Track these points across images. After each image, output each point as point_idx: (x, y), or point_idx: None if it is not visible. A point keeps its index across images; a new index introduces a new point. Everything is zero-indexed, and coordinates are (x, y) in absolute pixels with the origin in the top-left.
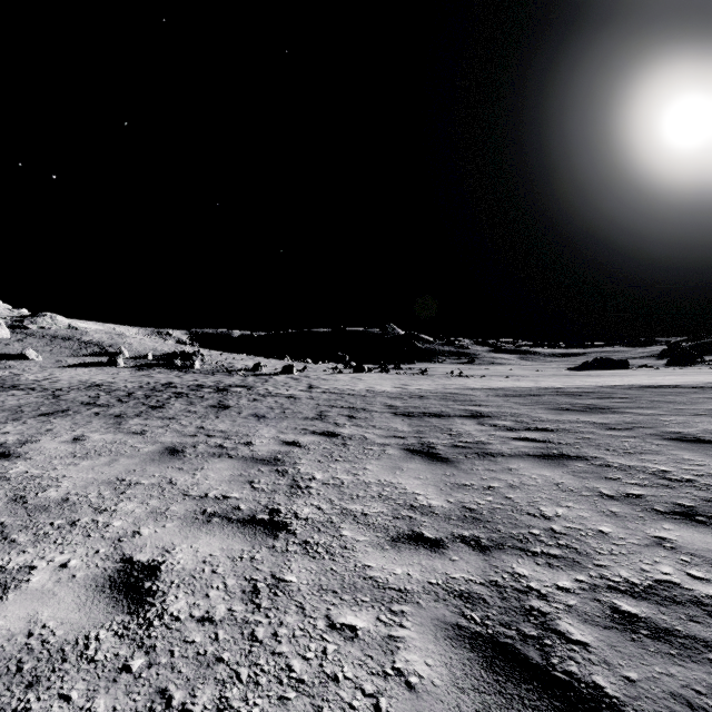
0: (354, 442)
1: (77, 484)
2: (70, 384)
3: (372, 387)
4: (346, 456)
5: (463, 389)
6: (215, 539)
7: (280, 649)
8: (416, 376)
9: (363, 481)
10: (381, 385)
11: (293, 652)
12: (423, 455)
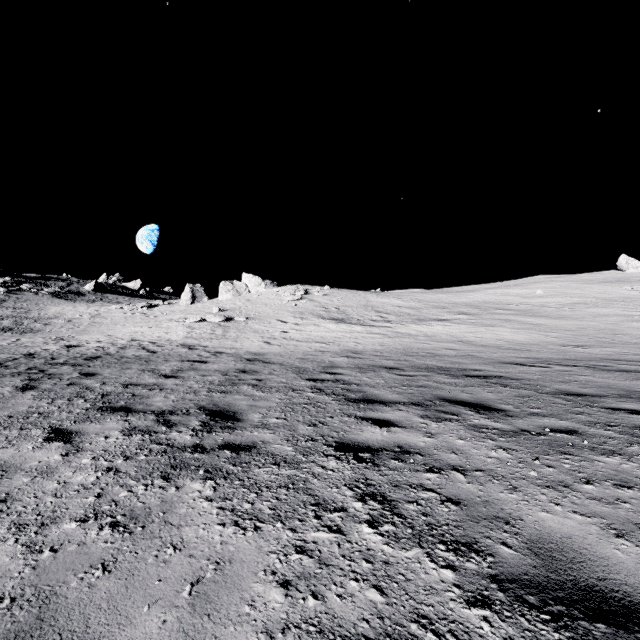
0: None
1: (35, 343)
2: (463, 460)
3: None
4: None
5: None
6: (7, 341)
7: (6, 339)
8: None
9: None
10: None
11: (5, 339)
12: None
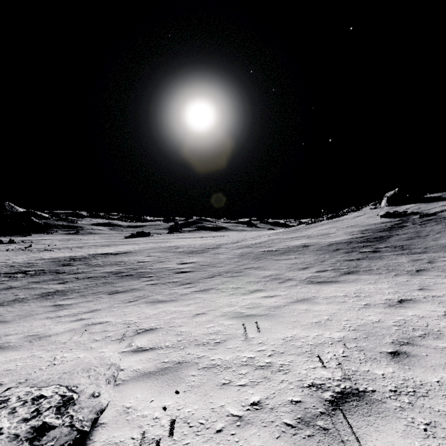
0: None
1: None
2: None
3: None
4: None
5: (37, 260)
6: None
7: None
8: (20, 252)
9: None
10: None
11: None
12: None
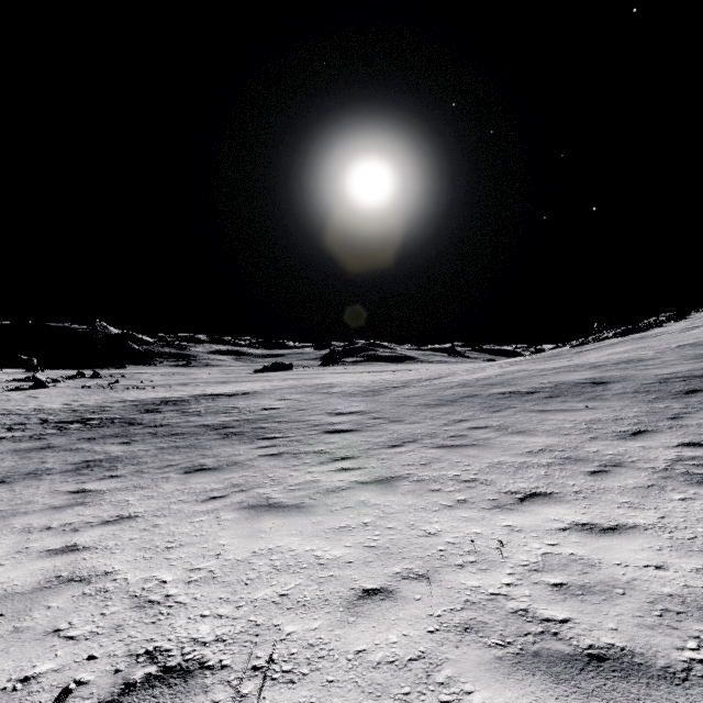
0: (6, 438)
1: None
2: None
3: (42, 406)
4: (0, 442)
5: (115, 402)
6: None
7: None
8: (98, 390)
9: (5, 446)
10: (52, 403)
11: None
12: (37, 438)
